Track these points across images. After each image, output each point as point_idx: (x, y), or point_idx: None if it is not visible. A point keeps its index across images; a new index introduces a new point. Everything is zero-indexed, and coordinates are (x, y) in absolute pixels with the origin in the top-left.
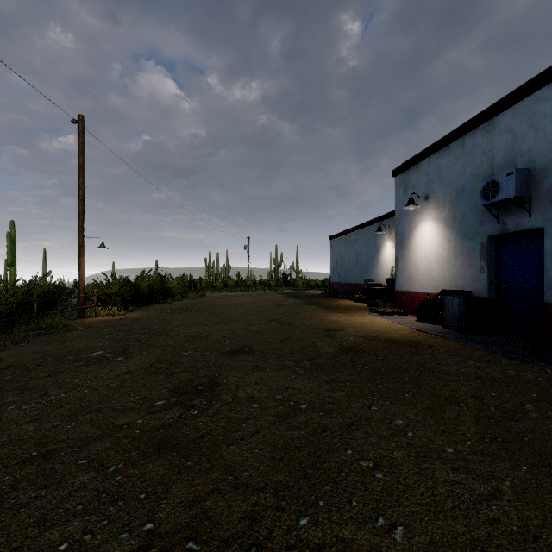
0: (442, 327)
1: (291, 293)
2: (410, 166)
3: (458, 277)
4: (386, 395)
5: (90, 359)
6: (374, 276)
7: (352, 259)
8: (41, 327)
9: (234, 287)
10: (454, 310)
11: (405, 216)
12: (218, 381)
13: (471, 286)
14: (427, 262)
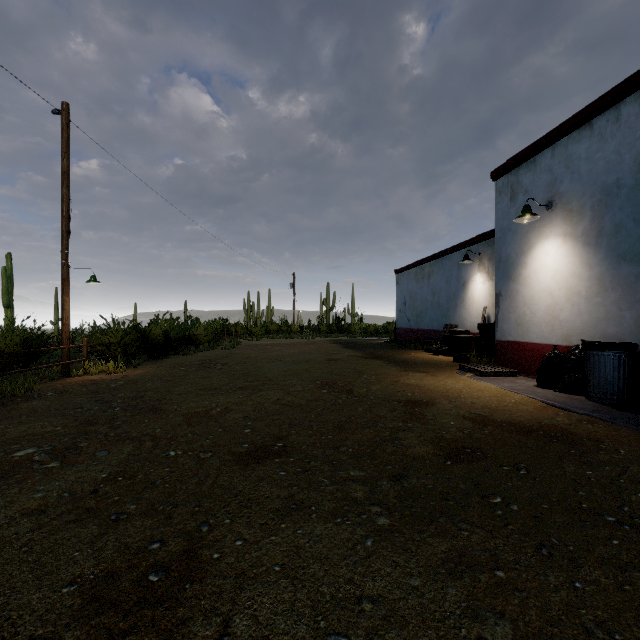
0: (587, 399)
1: (346, 342)
2: (520, 162)
3: (608, 321)
4: (621, 632)
5: (3, 465)
6: (458, 320)
7: (426, 298)
8: None
9: (277, 333)
10: (610, 374)
11: (513, 234)
12: (201, 555)
13: (633, 336)
14: (550, 300)
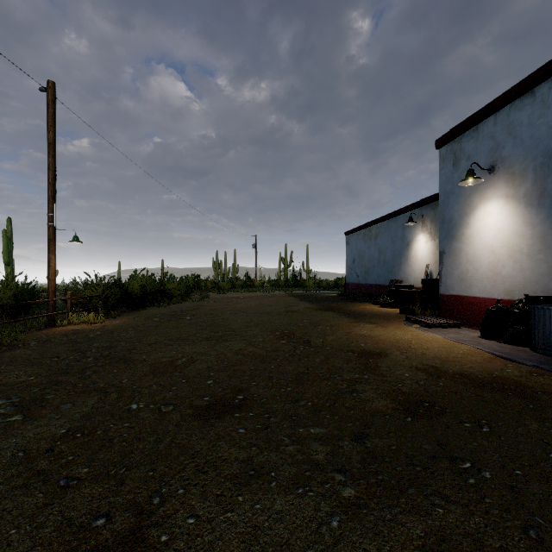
0: (531, 350)
1: (302, 295)
2: (463, 131)
3: (550, 277)
4: None
5: None
6: (402, 276)
7: (373, 256)
8: None
9: (241, 288)
10: None
11: (456, 197)
12: (148, 537)
13: None
14: (492, 257)
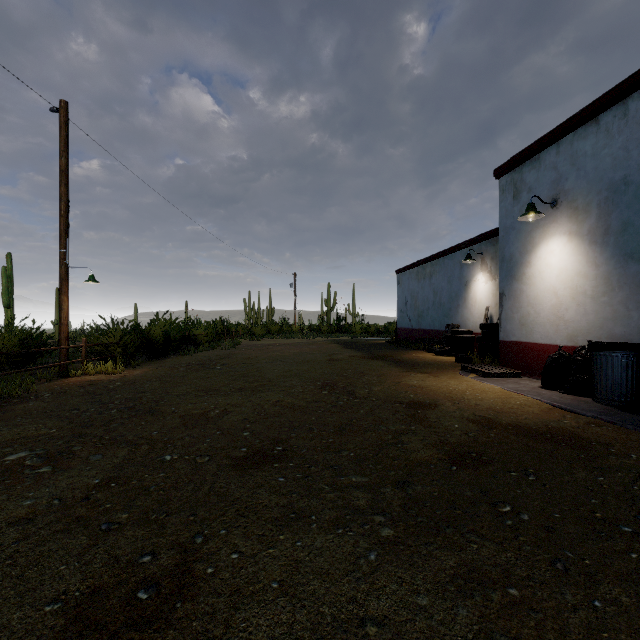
0: (593, 401)
1: (347, 342)
2: (524, 160)
3: (615, 321)
4: None
5: None
6: (460, 320)
7: (427, 298)
8: None
9: (277, 334)
10: (618, 376)
11: (516, 232)
12: (194, 569)
13: None
14: (555, 299)
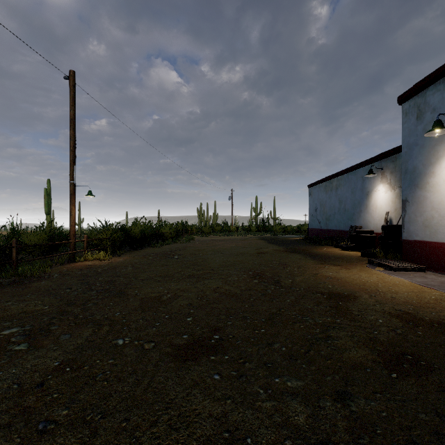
0: None
1: (270, 238)
2: (428, 85)
3: None
4: None
5: None
6: (362, 222)
7: (334, 205)
8: (19, 274)
9: (220, 232)
10: None
11: (420, 148)
12: None
13: None
14: None
